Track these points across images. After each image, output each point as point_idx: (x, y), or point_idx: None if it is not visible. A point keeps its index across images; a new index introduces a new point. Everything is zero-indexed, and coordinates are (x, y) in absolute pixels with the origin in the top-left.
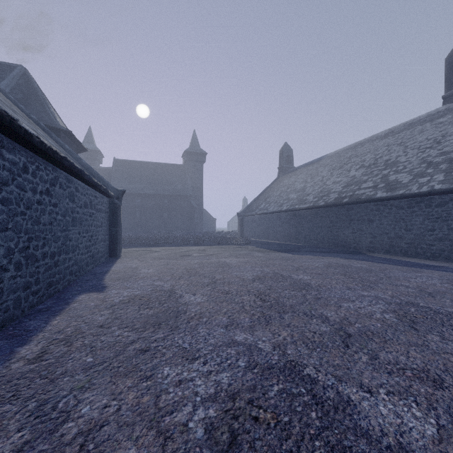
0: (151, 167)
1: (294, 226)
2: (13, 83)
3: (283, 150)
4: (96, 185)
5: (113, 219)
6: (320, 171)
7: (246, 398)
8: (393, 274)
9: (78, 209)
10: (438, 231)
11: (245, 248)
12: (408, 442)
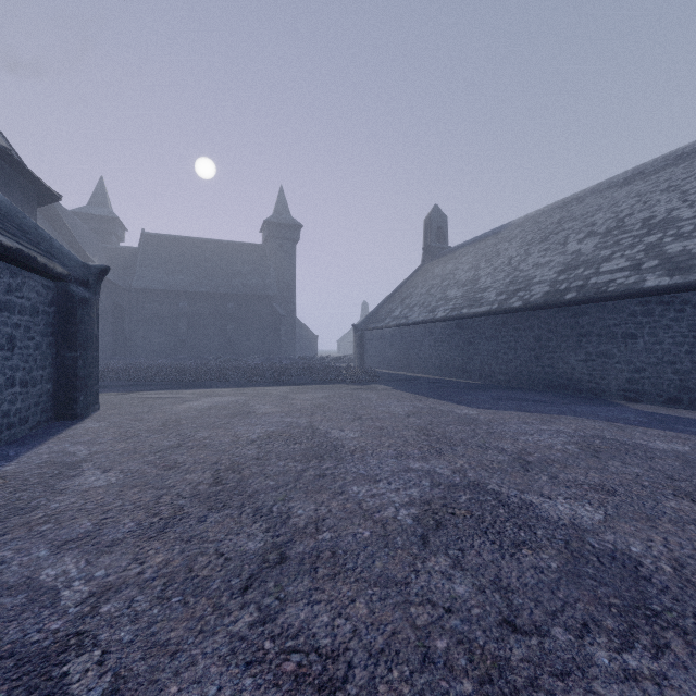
0: (208, 247)
1: (458, 348)
2: None
3: (431, 218)
4: None
5: (67, 330)
6: (502, 249)
7: None
8: None
9: None
10: None
11: (370, 390)
12: None
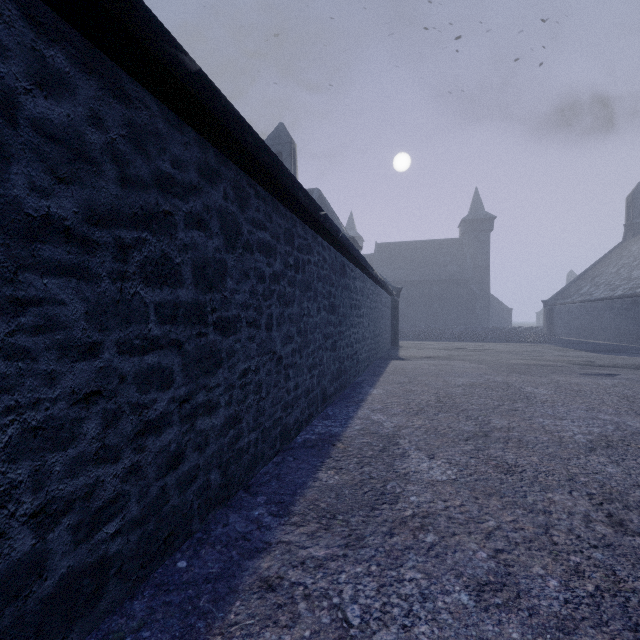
0: (418, 247)
1: (633, 320)
2: None
3: (634, 195)
4: (389, 290)
5: (394, 313)
6: None
7: (479, 383)
8: None
9: (382, 308)
10: None
11: (538, 346)
12: (534, 392)
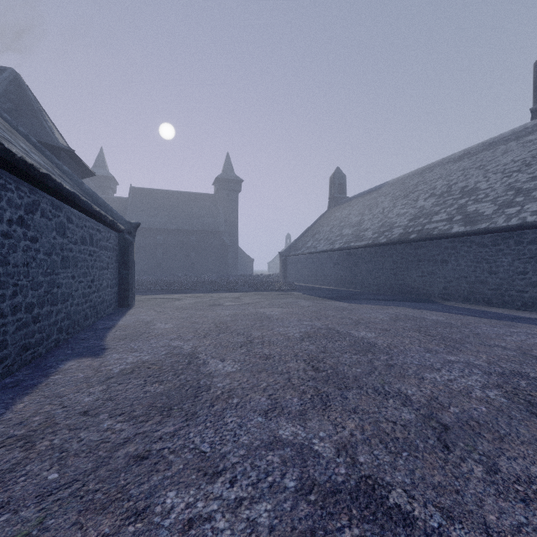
0: (176, 197)
1: (348, 268)
2: (0, 89)
3: (335, 176)
4: (98, 215)
5: (124, 259)
6: (380, 201)
7: None
8: (480, 329)
9: (71, 245)
10: (531, 274)
11: (289, 295)
12: None
